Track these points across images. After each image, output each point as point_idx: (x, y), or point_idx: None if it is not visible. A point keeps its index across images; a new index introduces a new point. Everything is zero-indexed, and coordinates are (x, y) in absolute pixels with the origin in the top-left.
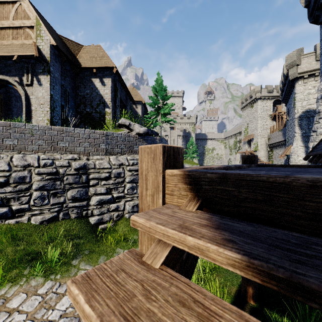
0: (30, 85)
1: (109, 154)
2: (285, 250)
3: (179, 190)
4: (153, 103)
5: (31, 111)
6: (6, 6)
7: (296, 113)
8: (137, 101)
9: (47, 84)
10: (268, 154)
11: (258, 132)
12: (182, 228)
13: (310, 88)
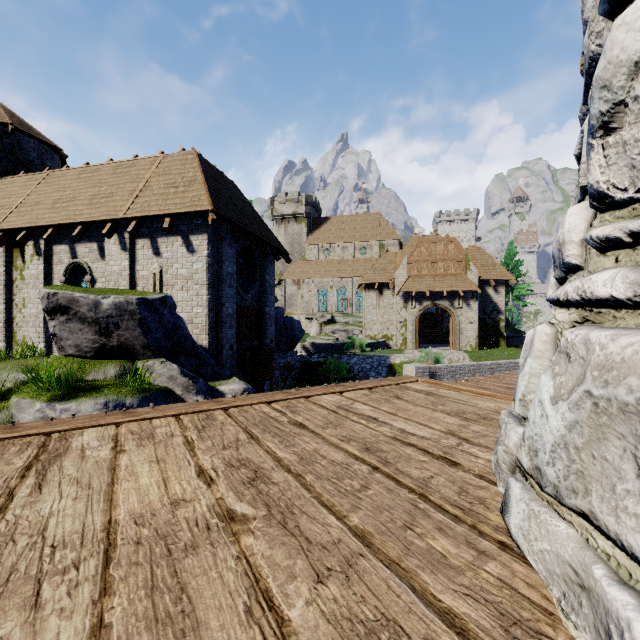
0: (461, 308)
1: None
2: None
3: None
4: None
5: (461, 328)
6: (438, 245)
7: None
8: None
9: (475, 307)
10: None
11: None
12: None
13: None
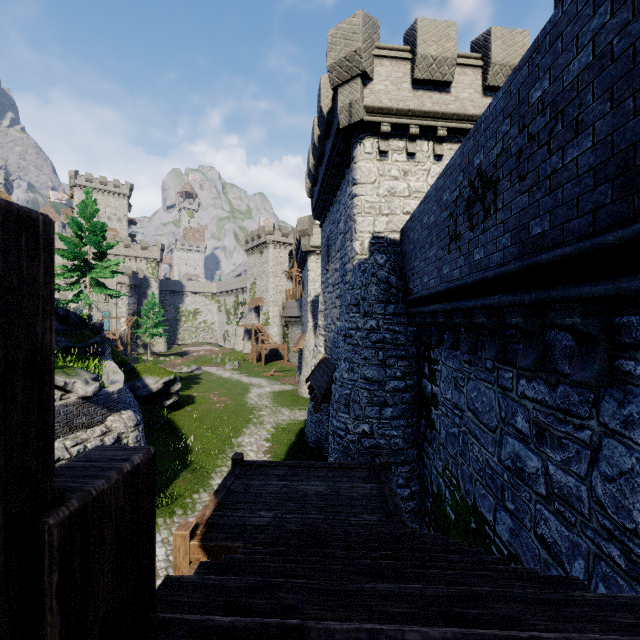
0: None
1: None
2: None
3: (198, 551)
4: (70, 255)
5: None
6: None
7: (309, 297)
8: None
9: None
10: (284, 330)
11: (270, 296)
12: None
13: None
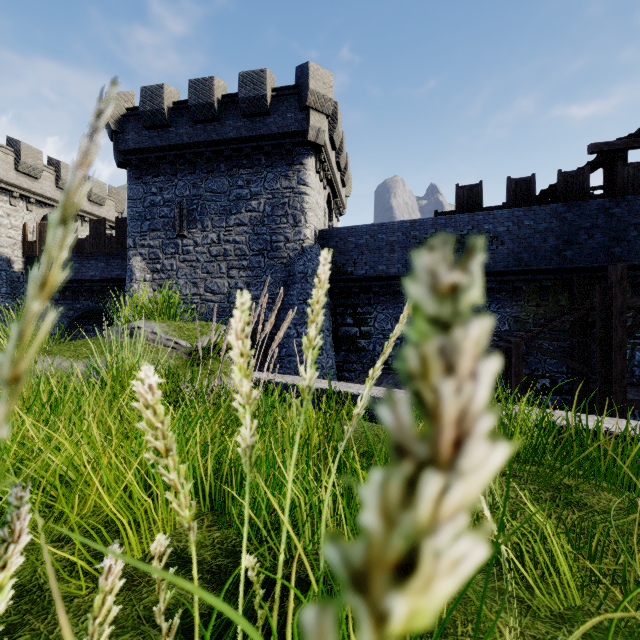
0: None
1: None
2: None
3: None
4: None
5: None
6: None
7: None
8: None
9: None
10: None
11: None
12: None
13: (3, 215)
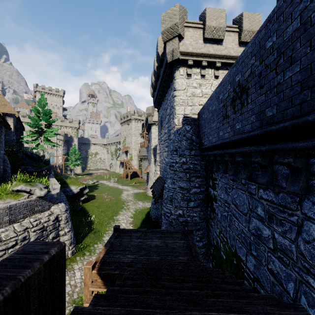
0: None
1: (12, 222)
2: (112, 286)
3: (96, 276)
4: (33, 125)
5: None
6: None
7: (152, 146)
8: (6, 113)
9: None
10: (139, 162)
11: (132, 145)
12: (99, 287)
13: None
